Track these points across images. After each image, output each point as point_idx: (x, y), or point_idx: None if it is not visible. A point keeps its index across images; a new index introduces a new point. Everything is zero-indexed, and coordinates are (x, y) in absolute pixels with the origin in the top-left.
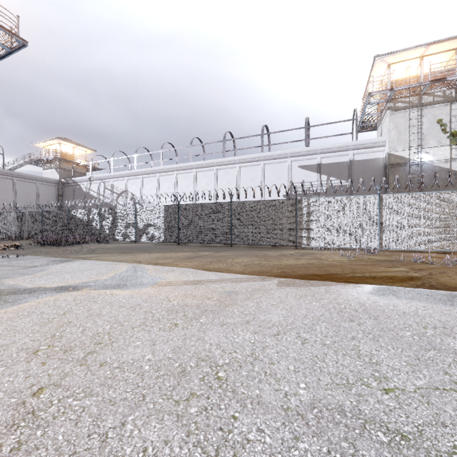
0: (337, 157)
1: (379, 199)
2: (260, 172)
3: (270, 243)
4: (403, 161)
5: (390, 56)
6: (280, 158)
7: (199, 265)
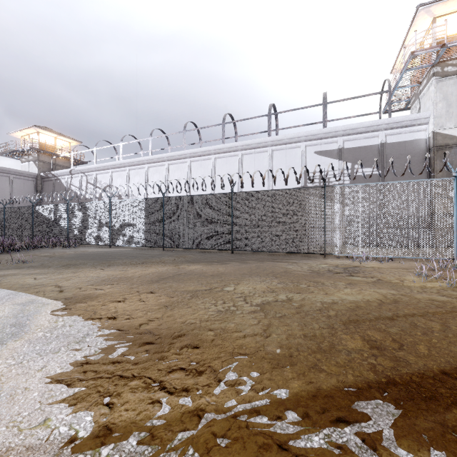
0: (364, 139)
1: (456, 184)
2: (267, 160)
3: (286, 249)
4: (454, 141)
5: (440, 3)
6: (292, 143)
7: (166, 305)
